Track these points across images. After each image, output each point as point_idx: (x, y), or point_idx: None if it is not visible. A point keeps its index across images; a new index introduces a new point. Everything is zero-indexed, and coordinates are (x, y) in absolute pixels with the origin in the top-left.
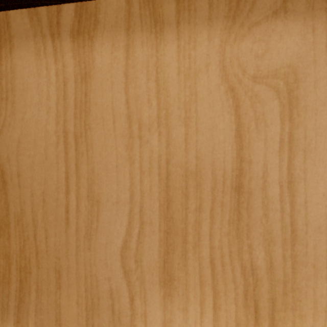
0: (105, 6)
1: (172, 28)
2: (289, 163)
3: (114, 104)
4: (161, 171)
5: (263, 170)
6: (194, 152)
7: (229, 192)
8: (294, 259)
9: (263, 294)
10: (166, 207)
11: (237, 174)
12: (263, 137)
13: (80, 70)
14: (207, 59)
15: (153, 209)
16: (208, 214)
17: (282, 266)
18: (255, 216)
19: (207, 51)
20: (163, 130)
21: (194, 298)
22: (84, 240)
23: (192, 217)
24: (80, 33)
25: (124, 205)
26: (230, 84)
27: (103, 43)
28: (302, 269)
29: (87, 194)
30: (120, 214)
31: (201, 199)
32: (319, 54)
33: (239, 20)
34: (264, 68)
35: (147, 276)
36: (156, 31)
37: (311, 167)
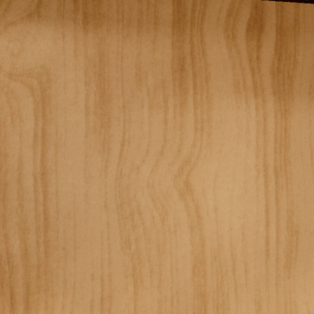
0: None
1: None
2: (43, 156)
3: None
4: None
5: (19, 163)
6: None
7: None
8: (46, 244)
9: (19, 279)
10: None
11: None
12: (19, 131)
13: None
14: None
15: None
16: None
17: (36, 252)
18: (11, 207)
19: None
20: None
21: None
22: None
23: None
24: None
25: None
26: None
27: None
28: (54, 252)
29: None
30: None
31: None
32: (68, 59)
33: None
34: (19, 66)
35: None
36: None
37: (61, 160)
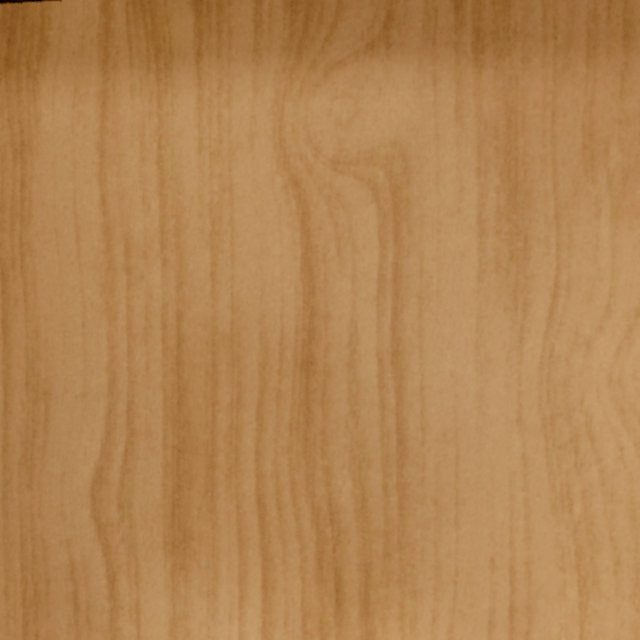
0: (61, 14)
1: (189, 65)
2: (395, 318)
3: (79, 206)
4: (167, 334)
5: (351, 332)
6: (228, 297)
7: (291, 373)
8: (402, 492)
9: (351, 556)
10: (177, 402)
11: (305, 340)
12: (351, 271)
13: (13, 136)
14: (251, 124)
15: (153, 407)
16: (254, 414)
17: (382, 506)
18: (336, 416)
19: (251, 111)
20: (172, 255)
21: (228, 570)
22: (19, 469)
23: (225, 421)
24: (12, 65)
25: (98, 400)
26: (292, 173)
27: (58, 86)
28: (416, 508)
29: (25, 379)
30: (91, 417)
31: (241, 386)
32: (444, 125)
33: (309, 55)
34: (352, 145)
35: (142, 534)
36: (158, 69)
37: (431, 326)
